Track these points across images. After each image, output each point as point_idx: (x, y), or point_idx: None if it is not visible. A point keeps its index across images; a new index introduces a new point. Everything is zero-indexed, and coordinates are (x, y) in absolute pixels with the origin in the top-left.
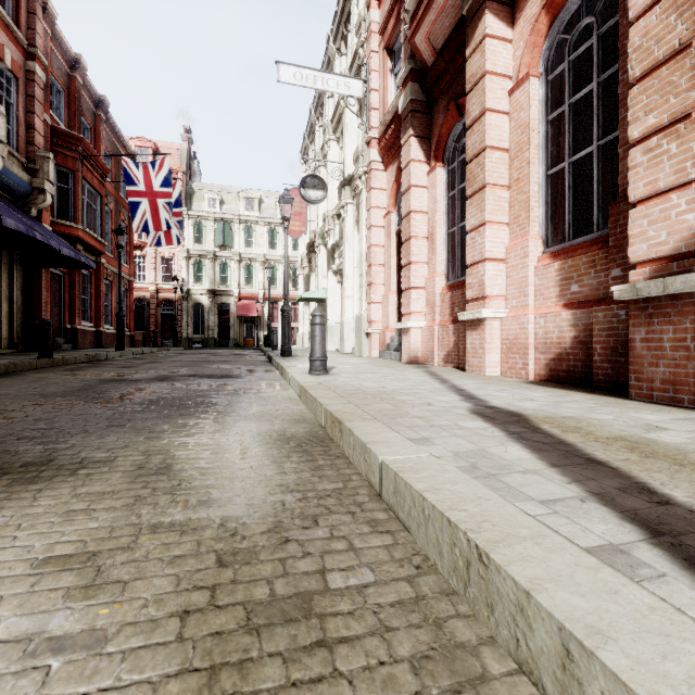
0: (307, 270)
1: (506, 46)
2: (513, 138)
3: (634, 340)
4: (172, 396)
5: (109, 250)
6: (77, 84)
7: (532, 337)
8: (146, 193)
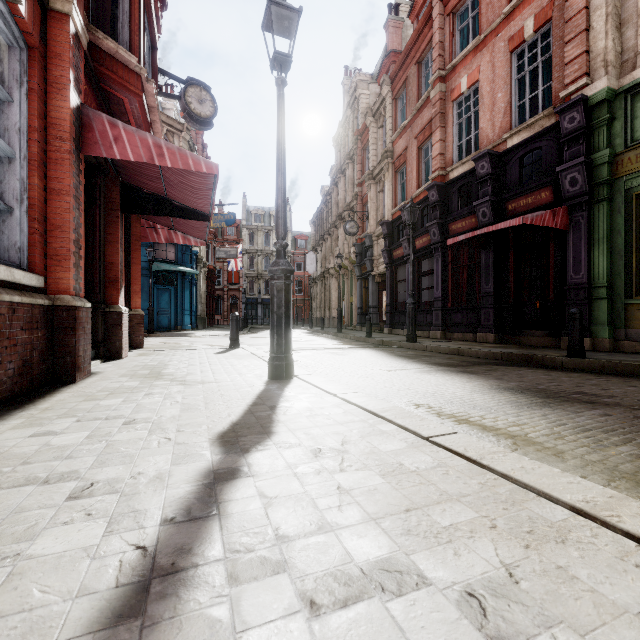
0: None
1: None
2: None
3: None
4: None
5: None
6: None
7: None
8: None
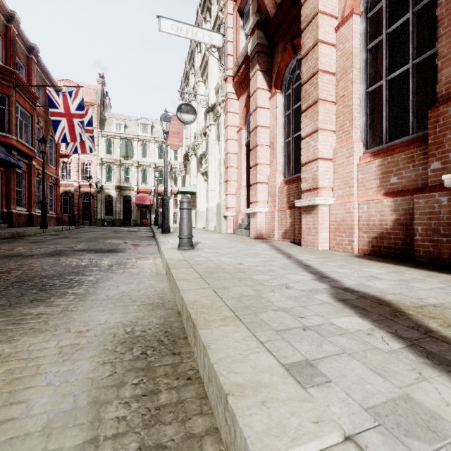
0: (184, 173)
1: None
2: (338, 64)
3: None
4: (45, 274)
5: (39, 156)
6: (12, 32)
7: (356, 219)
8: (64, 114)
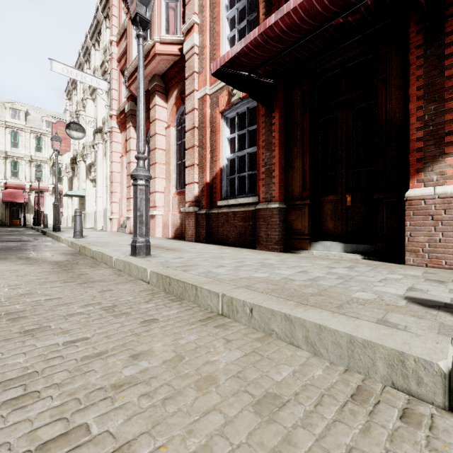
0: (71, 174)
1: (164, 110)
2: (167, 146)
3: (186, 224)
4: (1, 247)
5: None
6: None
7: (171, 222)
8: None
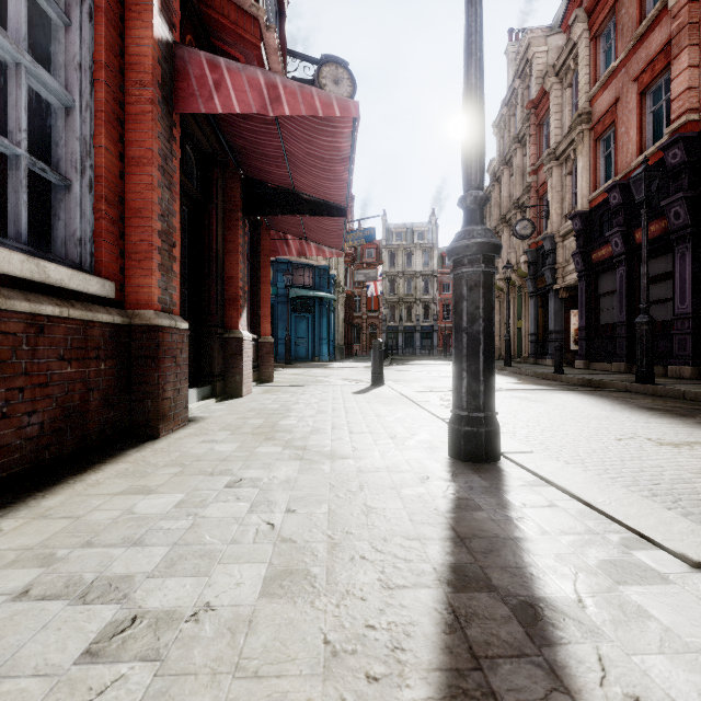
0: None
1: None
2: None
3: None
4: None
5: None
6: None
7: None
8: None
